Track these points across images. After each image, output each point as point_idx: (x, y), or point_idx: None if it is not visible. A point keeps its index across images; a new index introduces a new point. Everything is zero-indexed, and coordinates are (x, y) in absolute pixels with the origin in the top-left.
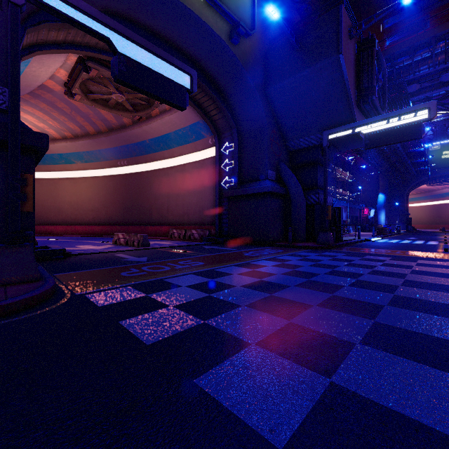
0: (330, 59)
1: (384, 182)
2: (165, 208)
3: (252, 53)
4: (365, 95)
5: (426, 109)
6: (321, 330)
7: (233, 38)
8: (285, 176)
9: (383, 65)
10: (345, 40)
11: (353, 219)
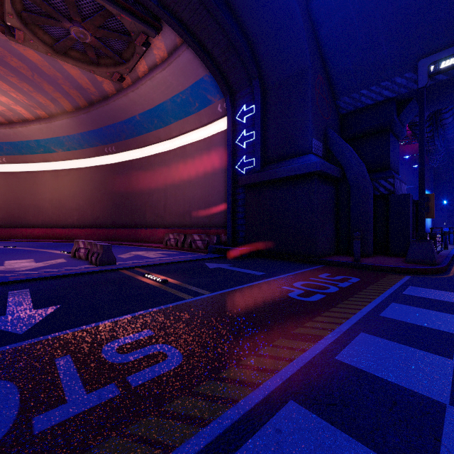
0: None
1: (428, 176)
2: (161, 206)
3: None
4: None
5: None
6: None
7: None
8: (339, 149)
9: None
10: None
11: None
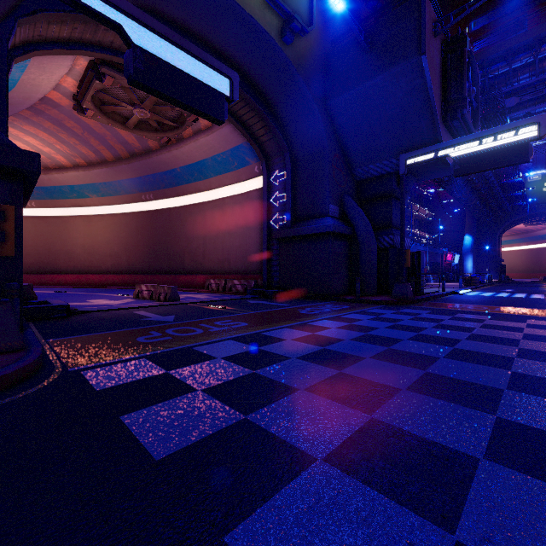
0: (409, 62)
1: (471, 220)
2: (200, 253)
3: (310, 56)
4: (454, 109)
5: (535, 125)
6: (421, 433)
7: (285, 36)
8: (351, 212)
9: (475, 71)
10: (429, 37)
11: (433, 267)
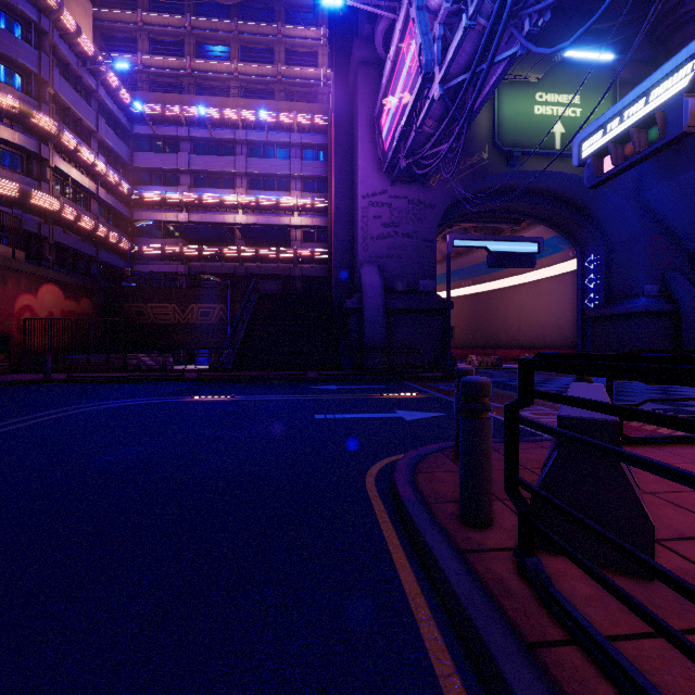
0: None
1: None
2: (515, 330)
3: None
4: None
5: None
6: None
7: None
8: (674, 289)
9: None
10: None
11: None
